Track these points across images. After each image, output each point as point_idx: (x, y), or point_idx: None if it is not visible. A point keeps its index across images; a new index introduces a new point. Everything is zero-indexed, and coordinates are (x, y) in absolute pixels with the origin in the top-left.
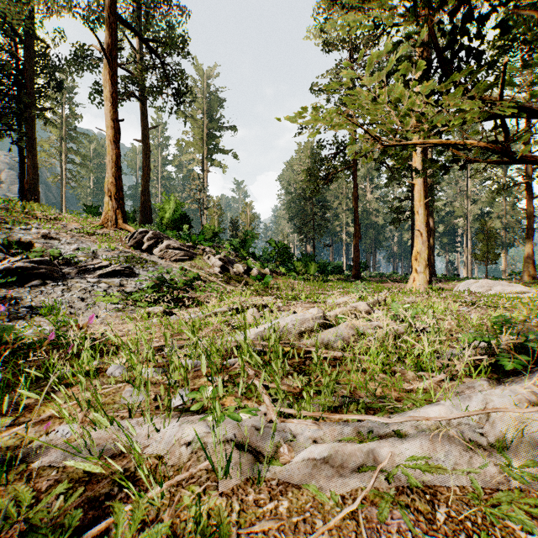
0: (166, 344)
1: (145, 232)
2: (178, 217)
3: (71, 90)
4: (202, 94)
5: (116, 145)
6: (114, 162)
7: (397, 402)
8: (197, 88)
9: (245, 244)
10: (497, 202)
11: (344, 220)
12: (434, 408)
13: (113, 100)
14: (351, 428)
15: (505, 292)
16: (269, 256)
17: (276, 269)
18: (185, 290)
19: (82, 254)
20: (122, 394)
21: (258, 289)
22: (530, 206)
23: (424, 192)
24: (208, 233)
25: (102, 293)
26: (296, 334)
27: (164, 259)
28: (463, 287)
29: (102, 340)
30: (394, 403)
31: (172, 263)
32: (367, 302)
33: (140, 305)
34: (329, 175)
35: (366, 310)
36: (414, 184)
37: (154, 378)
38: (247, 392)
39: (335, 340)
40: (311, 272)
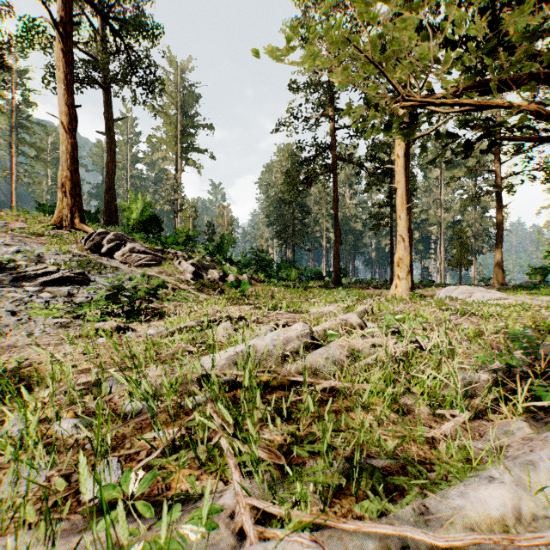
0: (104, 378)
1: (105, 233)
2: (147, 218)
3: (24, 74)
4: (175, 88)
5: (72, 133)
6: (70, 153)
7: (422, 465)
8: (170, 81)
9: (221, 248)
10: (467, 210)
11: (324, 226)
12: (492, 490)
13: (68, 82)
14: (375, 544)
15: (486, 299)
16: (247, 262)
17: (254, 275)
18: (148, 300)
19: (24, 257)
20: (4, 478)
21: (235, 297)
22: (500, 214)
23: (406, 197)
24: (181, 236)
25: (39, 306)
26: (278, 358)
27: (127, 264)
28: (444, 294)
29: (14, 374)
30: (423, 471)
31: (137, 269)
32: (354, 311)
33: (90, 319)
34: (309, 178)
35: (357, 323)
36: (397, 188)
37: (72, 437)
38: (208, 462)
39: (326, 363)
40: (291, 279)
